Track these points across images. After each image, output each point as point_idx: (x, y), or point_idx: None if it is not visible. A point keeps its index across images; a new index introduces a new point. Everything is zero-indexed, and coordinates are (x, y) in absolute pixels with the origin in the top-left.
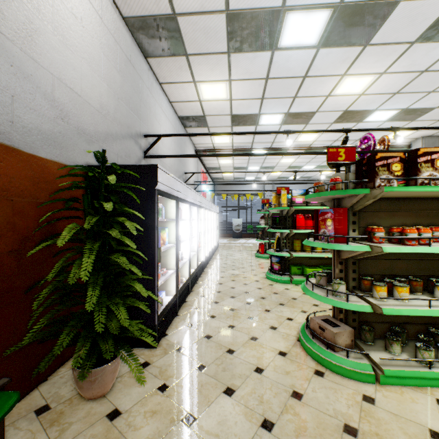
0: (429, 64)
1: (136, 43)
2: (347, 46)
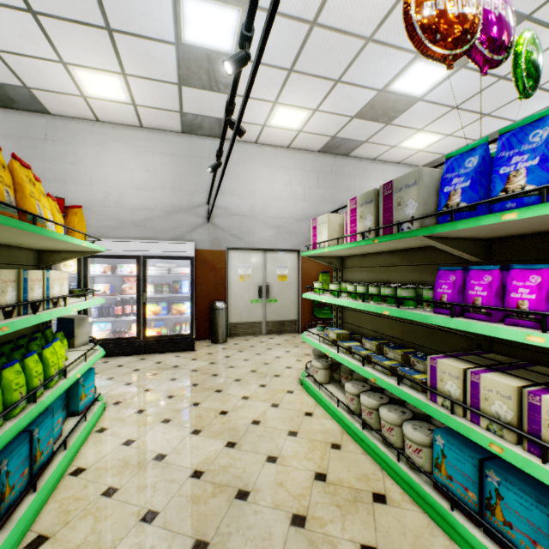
0: None
1: None
2: None
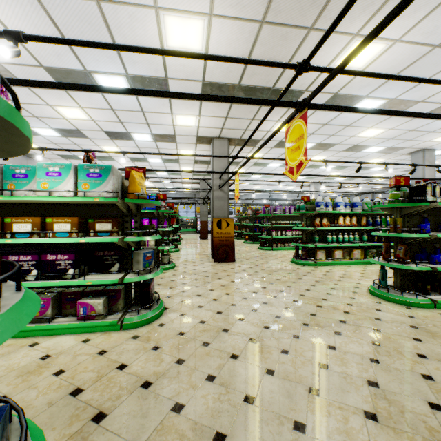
0: (149, 165)
1: (25, 156)
2: (110, 161)
